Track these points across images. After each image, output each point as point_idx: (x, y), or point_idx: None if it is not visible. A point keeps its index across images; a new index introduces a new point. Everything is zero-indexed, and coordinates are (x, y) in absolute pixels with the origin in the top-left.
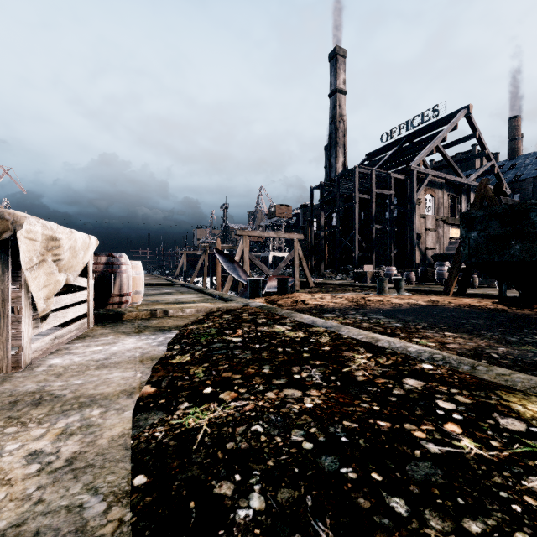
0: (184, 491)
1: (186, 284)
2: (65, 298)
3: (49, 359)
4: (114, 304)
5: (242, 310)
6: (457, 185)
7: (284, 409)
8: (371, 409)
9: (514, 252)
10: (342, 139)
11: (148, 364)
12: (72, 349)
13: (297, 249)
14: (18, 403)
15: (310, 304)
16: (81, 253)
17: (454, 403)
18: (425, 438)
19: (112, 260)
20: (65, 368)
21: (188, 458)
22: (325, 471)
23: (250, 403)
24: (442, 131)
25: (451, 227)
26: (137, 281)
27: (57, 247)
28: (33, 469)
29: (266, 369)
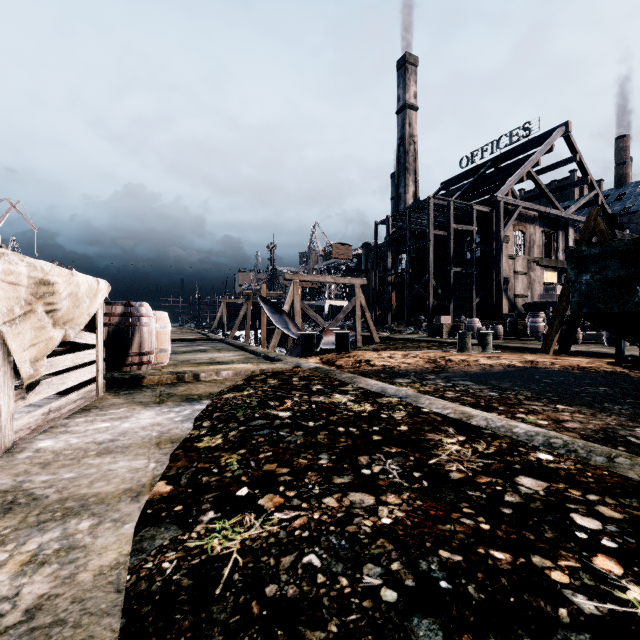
0: None
1: (225, 340)
2: (65, 359)
3: (37, 440)
4: (132, 365)
5: (292, 372)
6: (553, 219)
7: (351, 527)
8: (477, 528)
9: (639, 300)
10: (413, 165)
11: (166, 449)
12: (71, 426)
13: (359, 297)
14: None
15: (376, 366)
16: (86, 302)
17: (598, 518)
18: (570, 584)
19: (130, 310)
20: (55, 454)
21: (206, 612)
22: None
23: (301, 514)
24: (535, 153)
25: (546, 270)
26: (162, 336)
27: (51, 293)
28: None
29: (323, 460)
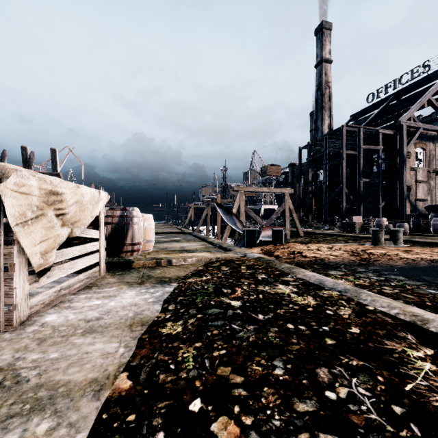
0: None
1: (192, 233)
2: (73, 250)
3: (47, 314)
4: (127, 252)
5: (240, 261)
6: None
7: None
8: None
9: None
10: (328, 103)
11: (136, 332)
12: (74, 302)
13: (288, 202)
14: None
15: (308, 257)
16: (90, 207)
17: None
18: None
19: (126, 213)
20: (53, 330)
21: None
22: None
23: None
24: (434, 84)
25: None
26: (148, 231)
27: (60, 201)
28: None
29: (278, 369)
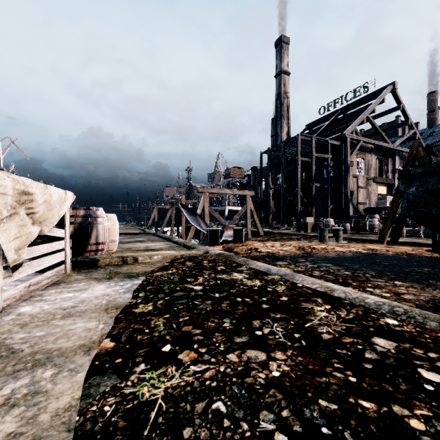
0: None
1: (156, 233)
2: (41, 248)
3: (20, 307)
4: (91, 251)
5: (203, 257)
6: (384, 150)
7: (249, 379)
8: (347, 380)
9: None
10: (286, 112)
11: (112, 313)
12: (45, 296)
13: (249, 204)
14: None
15: (262, 252)
16: (57, 207)
17: (439, 373)
18: (426, 431)
19: (90, 213)
20: (32, 317)
21: None
22: None
23: (210, 367)
24: (371, 104)
25: (379, 185)
26: (112, 231)
27: (30, 200)
28: None
29: (226, 323)
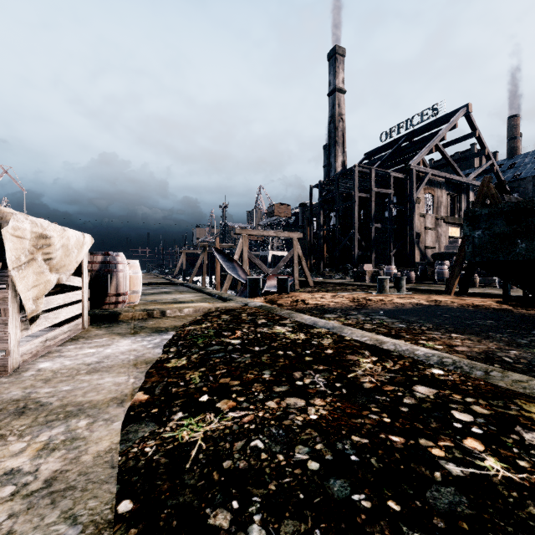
0: (174, 521)
1: (185, 283)
2: (58, 298)
3: (38, 363)
4: (110, 303)
5: (241, 310)
6: (457, 184)
7: (287, 421)
8: (381, 421)
9: (520, 251)
10: (341, 138)
11: (142, 368)
12: (64, 351)
13: (296, 248)
14: (0, 412)
15: (310, 304)
16: (75, 252)
17: (471, 414)
18: (444, 457)
19: (109, 259)
20: (54, 373)
21: (180, 479)
22: (334, 497)
23: (249, 413)
24: (442, 130)
25: (451, 226)
26: (134, 280)
27: (48, 245)
28: (6, 492)
29: (266, 375)
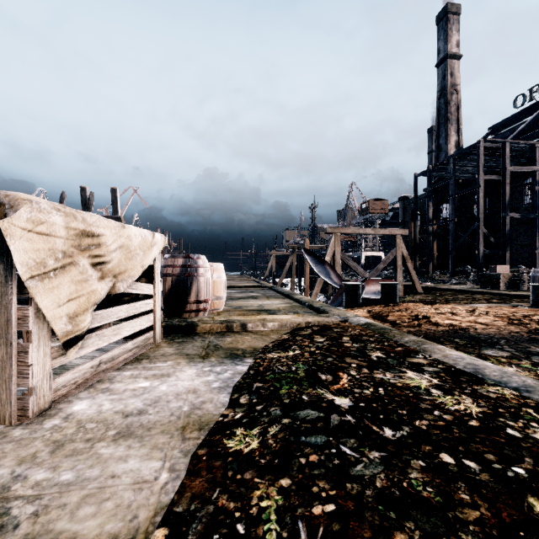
0: None
1: (273, 287)
2: (118, 310)
3: (77, 400)
4: (191, 311)
5: (340, 328)
6: None
7: None
8: None
9: None
10: (455, 114)
11: (189, 441)
12: (115, 381)
13: (400, 247)
14: None
15: (442, 325)
16: (140, 254)
17: None
18: None
19: (189, 262)
20: (77, 428)
21: None
22: None
23: None
24: None
25: None
26: (218, 285)
27: (97, 245)
28: None
29: None
